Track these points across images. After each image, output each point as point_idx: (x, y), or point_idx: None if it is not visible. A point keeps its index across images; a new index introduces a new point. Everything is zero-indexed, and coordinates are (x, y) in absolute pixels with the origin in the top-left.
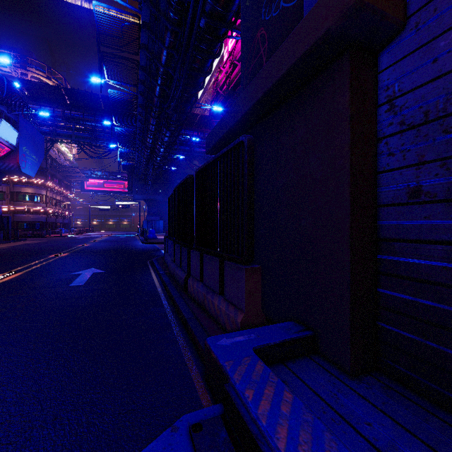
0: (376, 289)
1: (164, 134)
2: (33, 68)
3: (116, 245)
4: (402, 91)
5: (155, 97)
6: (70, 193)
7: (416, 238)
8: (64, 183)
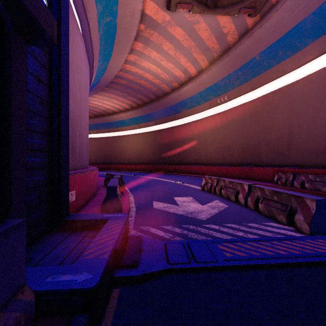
0: None
1: None
2: None
3: None
4: None
5: None
6: None
7: None
8: None
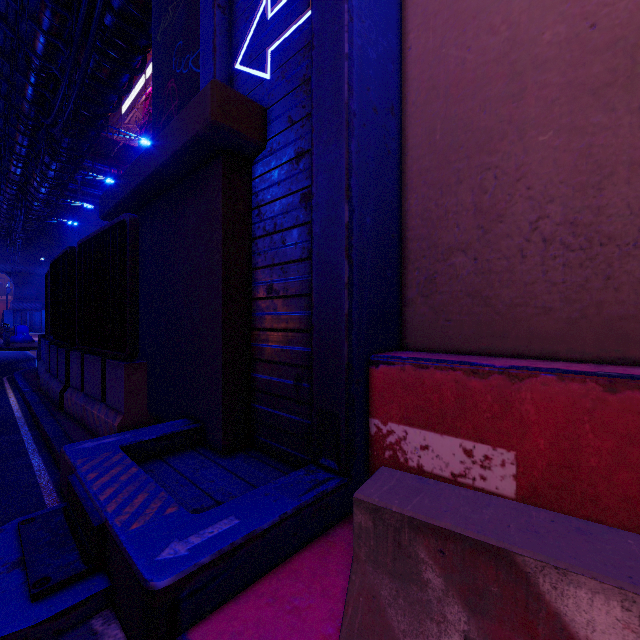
0: (251, 374)
1: (48, 165)
2: None
3: None
4: (265, 201)
5: (24, 102)
6: None
7: (271, 327)
8: None
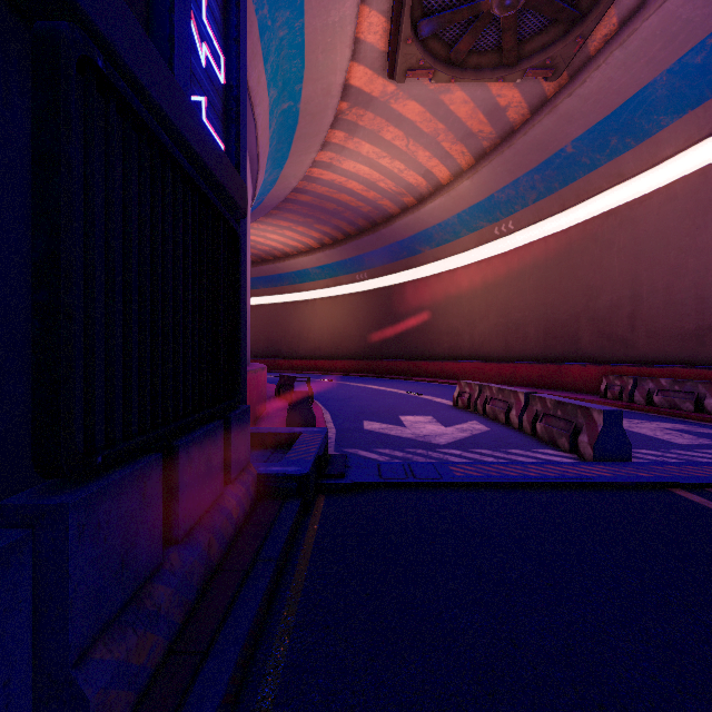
0: None
1: None
2: None
3: None
4: None
5: None
6: None
7: None
8: None
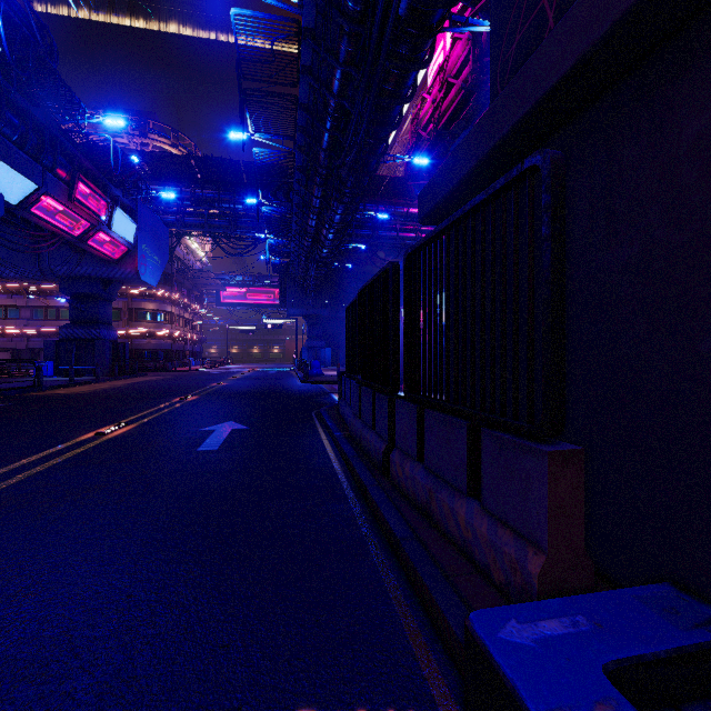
0: None
1: (335, 210)
2: (155, 135)
3: (263, 384)
4: None
5: (321, 152)
6: (203, 308)
7: None
8: (195, 295)
